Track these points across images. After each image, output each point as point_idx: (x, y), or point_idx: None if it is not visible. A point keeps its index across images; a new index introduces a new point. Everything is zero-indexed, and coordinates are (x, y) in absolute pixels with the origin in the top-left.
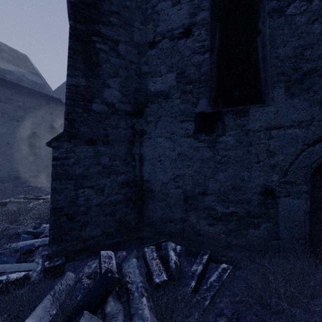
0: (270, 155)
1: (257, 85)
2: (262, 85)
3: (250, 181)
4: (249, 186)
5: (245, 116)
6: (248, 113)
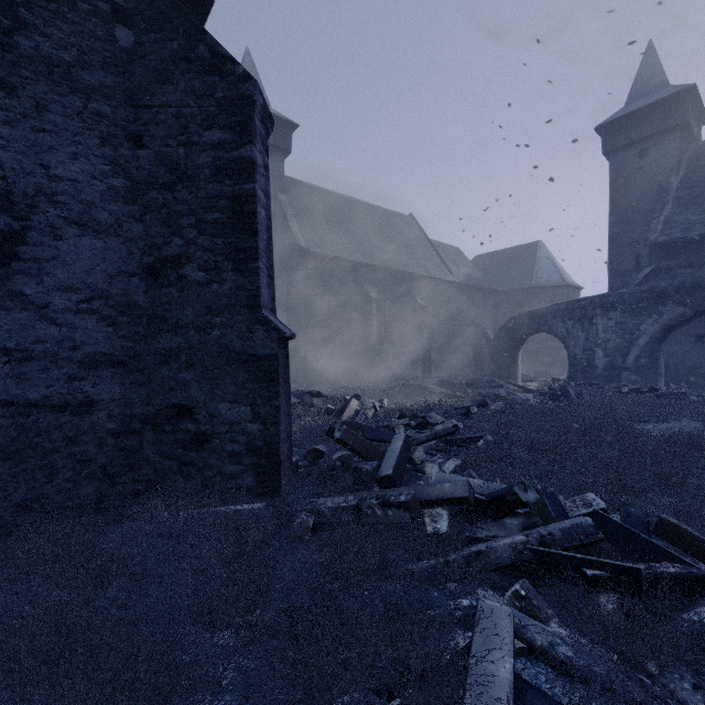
0: None
1: None
2: None
3: None
4: None
5: None
6: None
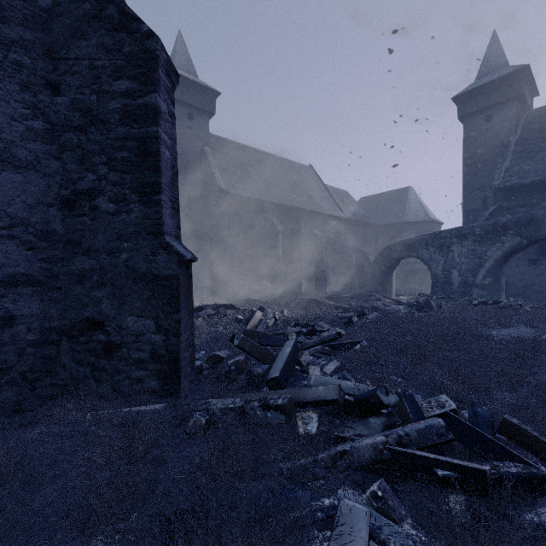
0: None
1: None
2: None
3: None
4: None
5: None
6: None
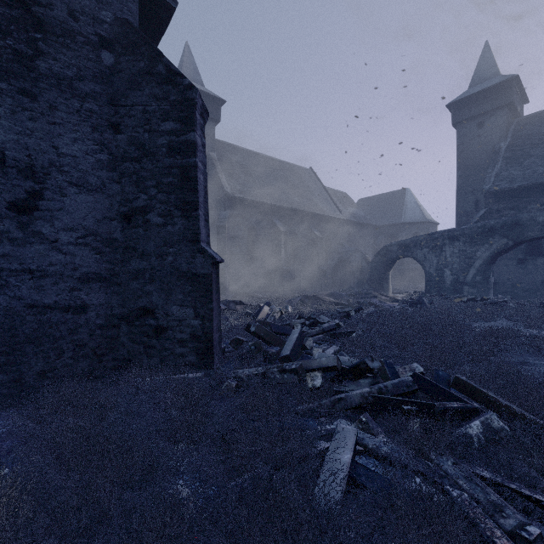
0: (543, 272)
1: (541, 250)
2: (543, 250)
3: (537, 279)
4: (537, 280)
5: (535, 261)
6: (536, 260)
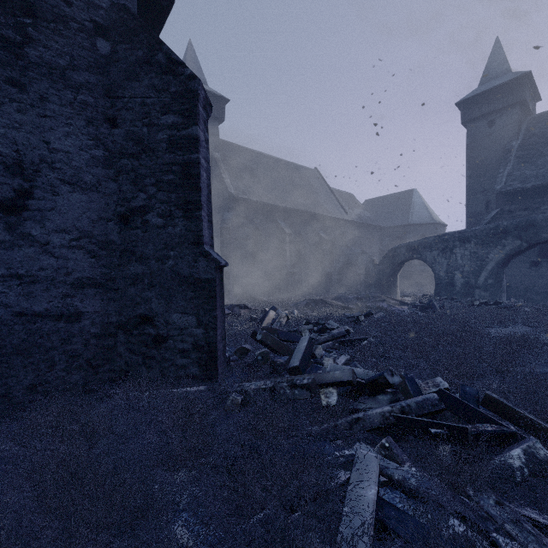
0: None
1: None
2: None
3: None
4: None
5: None
6: None
